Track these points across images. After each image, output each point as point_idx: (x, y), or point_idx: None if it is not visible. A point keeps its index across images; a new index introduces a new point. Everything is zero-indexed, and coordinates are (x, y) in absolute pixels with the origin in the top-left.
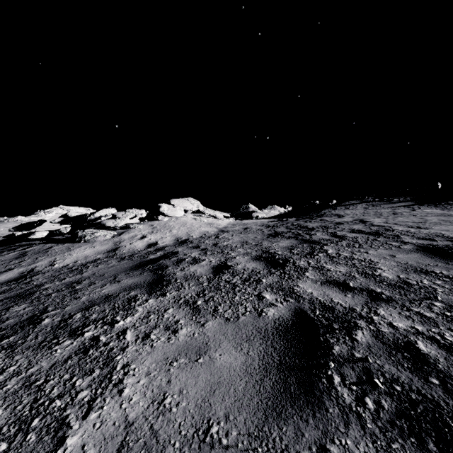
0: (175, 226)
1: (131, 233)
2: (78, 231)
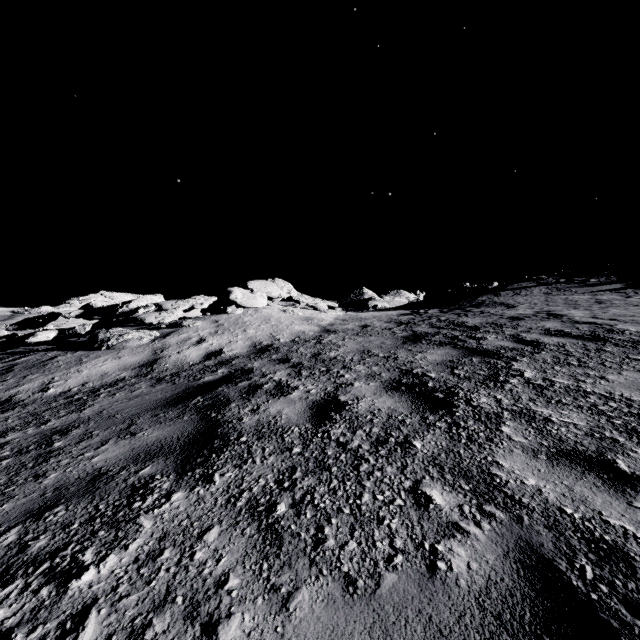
0: (253, 322)
1: (182, 335)
2: (100, 332)
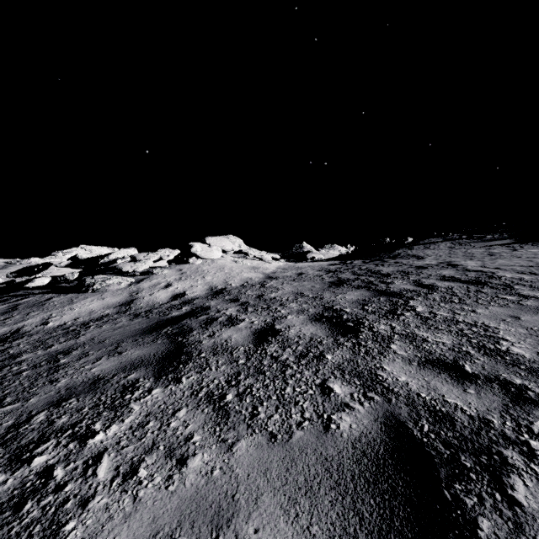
0: (210, 271)
1: (153, 281)
2: (86, 278)
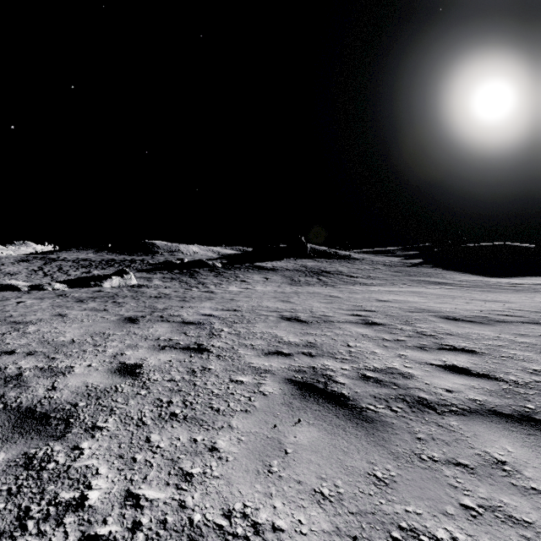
0: None
1: None
2: None
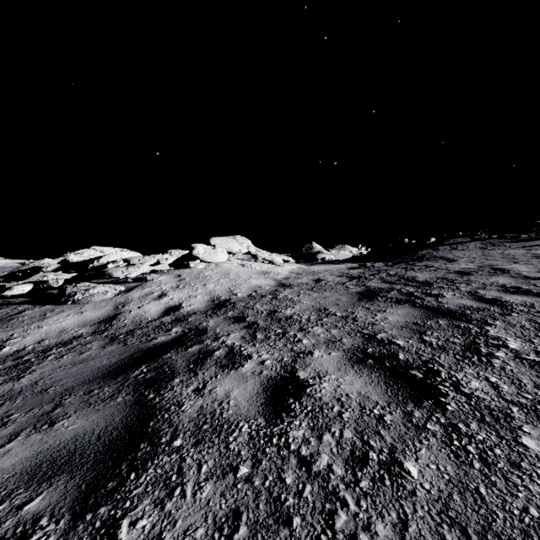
0: (213, 277)
1: (145, 289)
2: (67, 286)
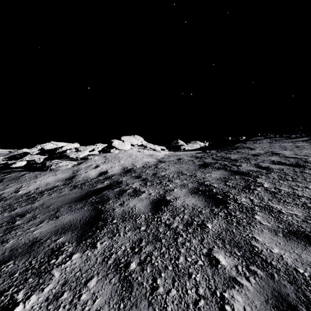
0: (123, 157)
1: (87, 163)
2: (47, 162)
